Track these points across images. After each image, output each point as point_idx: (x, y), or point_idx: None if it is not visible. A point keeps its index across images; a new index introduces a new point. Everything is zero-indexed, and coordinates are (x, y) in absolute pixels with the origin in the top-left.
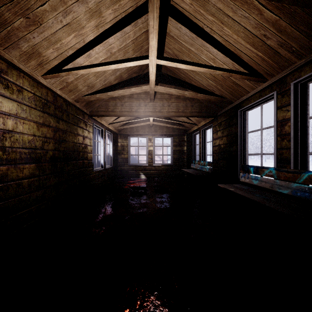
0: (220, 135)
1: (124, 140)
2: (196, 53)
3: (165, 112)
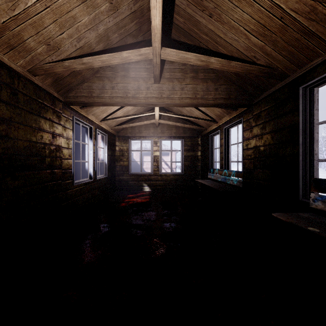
0: (257, 133)
1: (123, 143)
2: None
3: (176, 98)
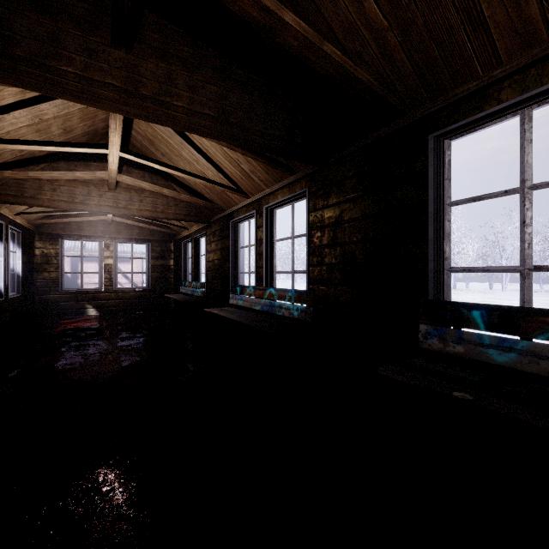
0: (214, 248)
1: (49, 244)
2: (176, 147)
3: (134, 209)
